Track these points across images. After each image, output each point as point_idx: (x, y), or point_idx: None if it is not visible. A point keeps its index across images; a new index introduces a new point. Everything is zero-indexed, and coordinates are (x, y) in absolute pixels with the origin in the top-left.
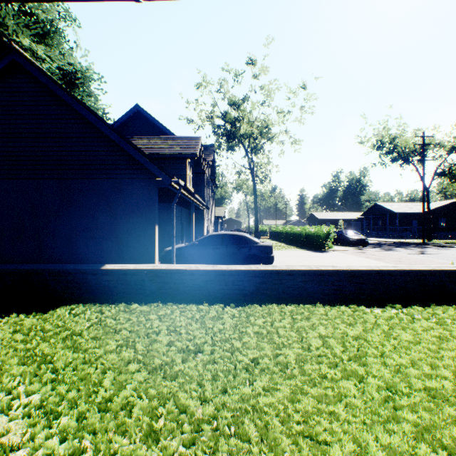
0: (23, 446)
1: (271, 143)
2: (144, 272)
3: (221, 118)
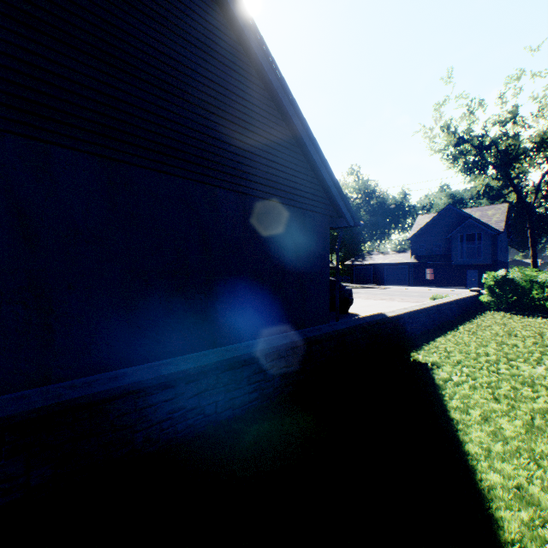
0: None
1: None
2: (405, 315)
3: None
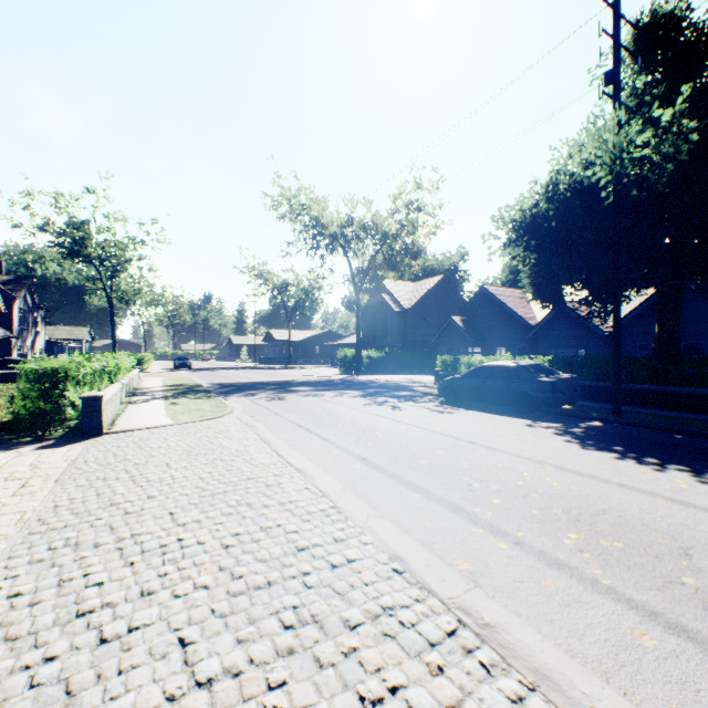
0: None
1: (124, 268)
2: None
3: (60, 234)
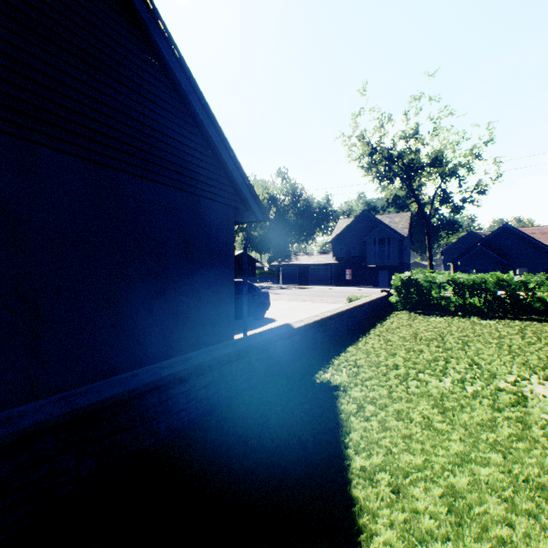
0: (545, 379)
1: None
2: (316, 324)
3: None
